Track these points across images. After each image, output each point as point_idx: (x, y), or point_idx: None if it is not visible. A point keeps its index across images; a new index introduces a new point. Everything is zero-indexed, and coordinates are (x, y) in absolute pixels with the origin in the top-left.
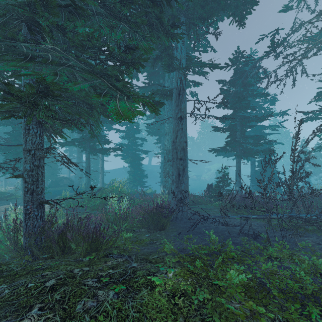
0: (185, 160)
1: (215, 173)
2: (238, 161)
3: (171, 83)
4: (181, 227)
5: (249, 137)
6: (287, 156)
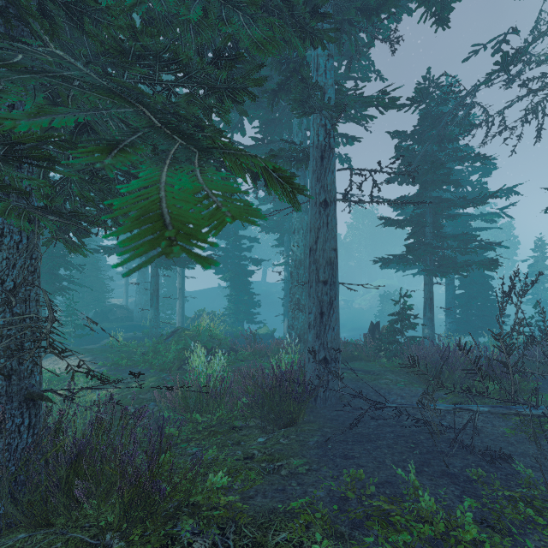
0: (334, 285)
1: (377, 297)
2: (428, 282)
3: (304, 138)
4: (327, 419)
5: (450, 237)
6: (507, 266)
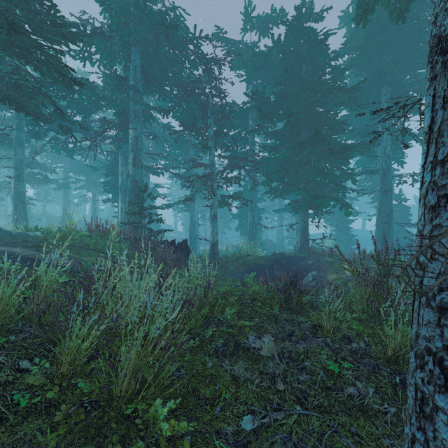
0: (389, 224)
1: None
2: None
3: None
4: None
5: None
6: None
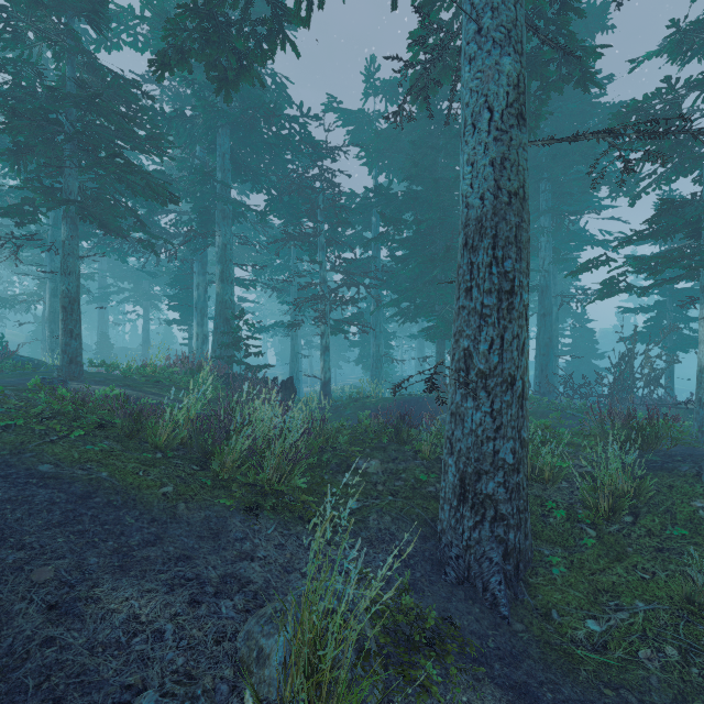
0: (548, 356)
1: None
2: (667, 357)
3: None
4: None
5: (685, 320)
6: None
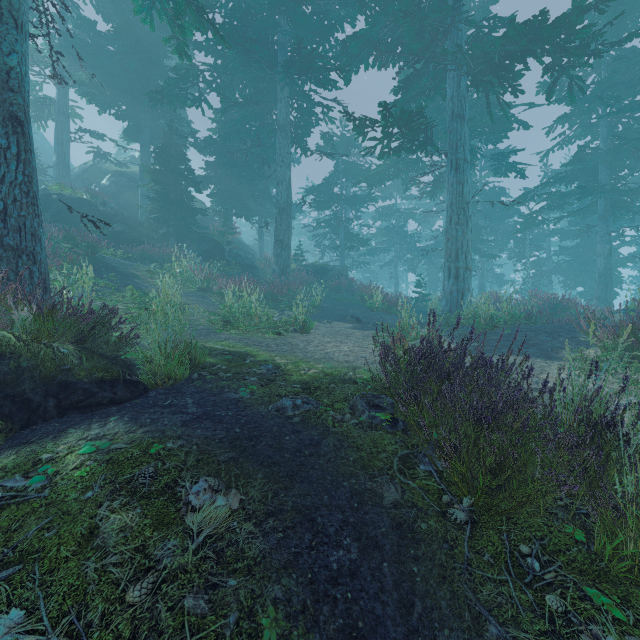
0: None
1: None
2: None
3: None
4: None
5: None
6: None
